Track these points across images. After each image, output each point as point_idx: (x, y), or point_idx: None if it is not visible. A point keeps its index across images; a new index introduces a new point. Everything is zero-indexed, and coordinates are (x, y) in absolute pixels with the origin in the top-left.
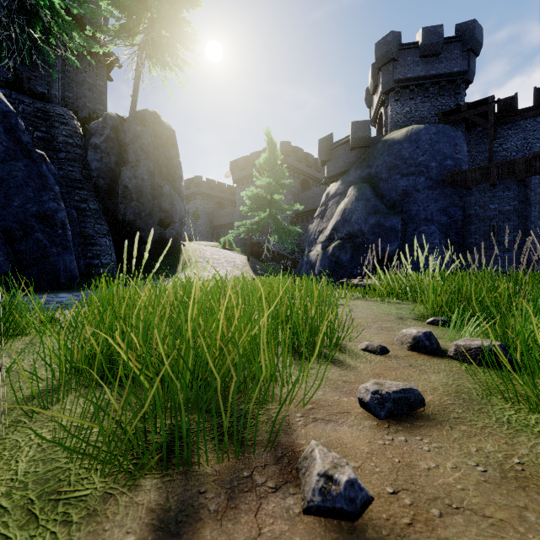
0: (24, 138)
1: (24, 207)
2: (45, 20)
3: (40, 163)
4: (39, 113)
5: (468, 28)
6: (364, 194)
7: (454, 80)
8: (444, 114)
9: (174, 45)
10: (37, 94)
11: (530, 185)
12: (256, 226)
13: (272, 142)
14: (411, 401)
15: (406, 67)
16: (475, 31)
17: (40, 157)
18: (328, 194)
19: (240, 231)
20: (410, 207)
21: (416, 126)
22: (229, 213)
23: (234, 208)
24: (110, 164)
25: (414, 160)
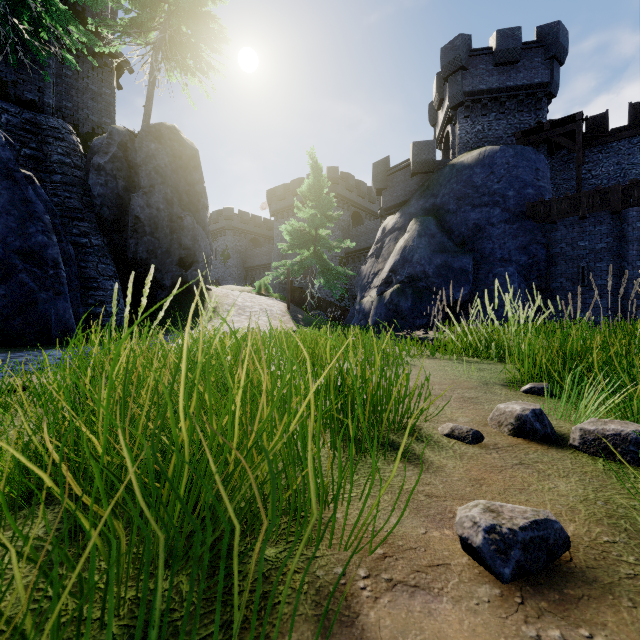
0: (4, 154)
1: (3, 240)
2: (33, 7)
3: (24, 185)
4: (27, 125)
5: (551, 31)
6: (428, 229)
7: (534, 93)
8: (523, 133)
9: (197, 45)
10: (25, 102)
11: (627, 218)
12: (297, 267)
13: (318, 165)
14: (550, 543)
15: (477, 78)
16: (559, 35)
17: (26, 179)
18: (385, 229)
19: (278, 273)
20: (483, 245)
21: (490, 148)
22: (265, 252)
23: (271, 246)
24: (118, 189)
25: (488, 188)
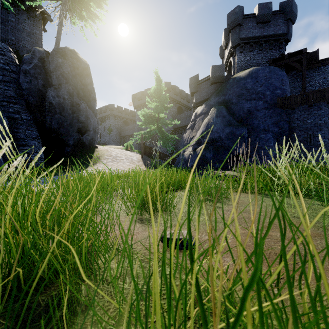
0: None
1: None
2: None
3: None
4: None
5: (288, 4)
6: (222, 112)
7: (278, 39)
8: (273, 61)
9: (88, 3)
10: None
11: None
12: (147, 135)
13: (159, 78)
14: None
15: (247, 30)
16: (293, 6)
17: None
18: (196, 113)
19: (137, 138)
20: (253, 122)
21: (255, 68)
22: (131, 128)
23: (134, 125)
24: (38, 85)
25: (255, 90)
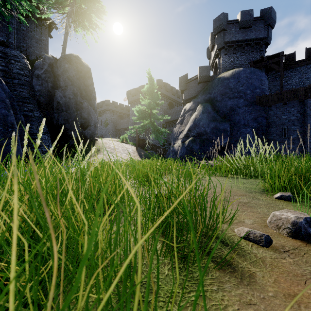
0: None
1: None
2: None
3: None
4: (0, 54)
5: (268, 11)
6: (207, 109)
7: (259, 43)
8: (253, 62)
9: (90, 15)
10: None
11: (307, 104)
12: (141, 129)
13: (151, 78)
14: None
15: (231, 34)
16: (272, 13)
17: None
18: (185, 110)
19: (131, 132)
20: (235, 117)
21: (237, 69)
22: (126, 122)
23: (129, 119)
24: (48, 87)
25: (237, 89)
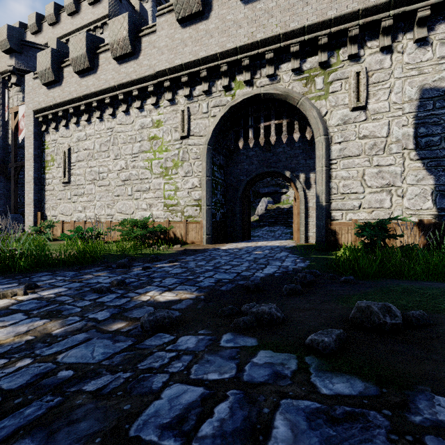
0: None
1: None
2: None
3: None
4: None
5: None
6: None
7: None
8: None
9: None
10: None
11: None
12: None
13: None
14: None
15: None
16: None
17: None
18: None
19: None
20: None
21: None
22: None
23: None
24: None
25: None
